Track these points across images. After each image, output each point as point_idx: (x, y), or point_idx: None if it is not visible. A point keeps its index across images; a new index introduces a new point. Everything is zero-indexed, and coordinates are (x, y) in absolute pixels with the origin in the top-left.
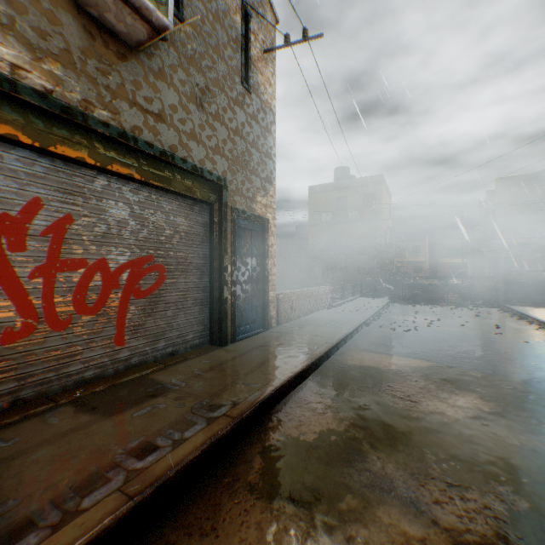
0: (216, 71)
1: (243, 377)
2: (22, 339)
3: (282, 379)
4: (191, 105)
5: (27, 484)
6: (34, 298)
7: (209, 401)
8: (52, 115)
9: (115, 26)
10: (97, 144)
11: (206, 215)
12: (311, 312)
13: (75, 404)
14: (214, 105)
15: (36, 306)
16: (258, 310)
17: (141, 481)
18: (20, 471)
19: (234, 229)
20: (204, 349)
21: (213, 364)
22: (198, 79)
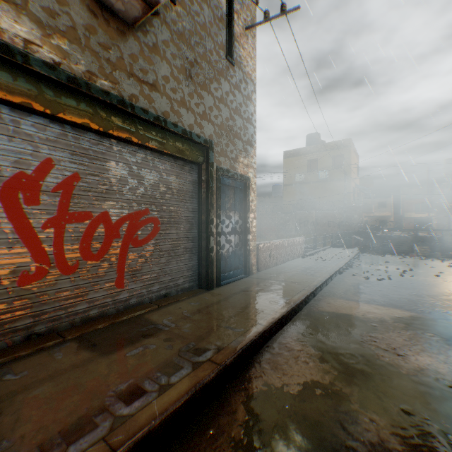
0: (203, 46)
1: (227, 321)
2: (36, 281)
3: (263, 324)
4: (181, 76)
5: (23, 423)
6: (46, 246)
7: (196, 344)
8: (60, 85)
9: (114, 5)
10: (100, 111)
11: (195, 174)
12: (287, 260)
13: (79, 340)
14: (201, 76)
15: (48, 252)
16: (240, 258)
17: (125, 431)
18: (19, 407)
19: (219, 186)
20: (193, 292)
21: (200, 307)
22: (188, 53)
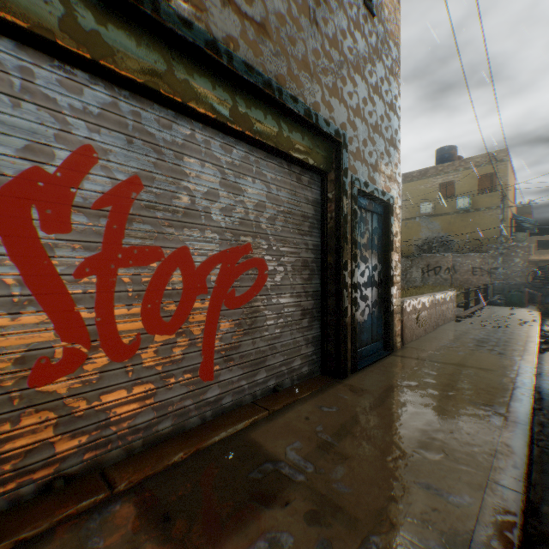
0: None
1: (415, 465)
2: (64, 376)
3: (506, 485)
4: (302, 18)
5: None
6: (82, 309)
7: (384, 544)
8: None
9: None
10: (174, 63)
11: (316, 190)
12: (436, 325)
13: (138, 494)
14: (330, 24)
15: (85, 321)
16: (379, 324)
17: None
18: None
19: (355, 208)
20: (316, 382)
21: (343, 419)
22: None
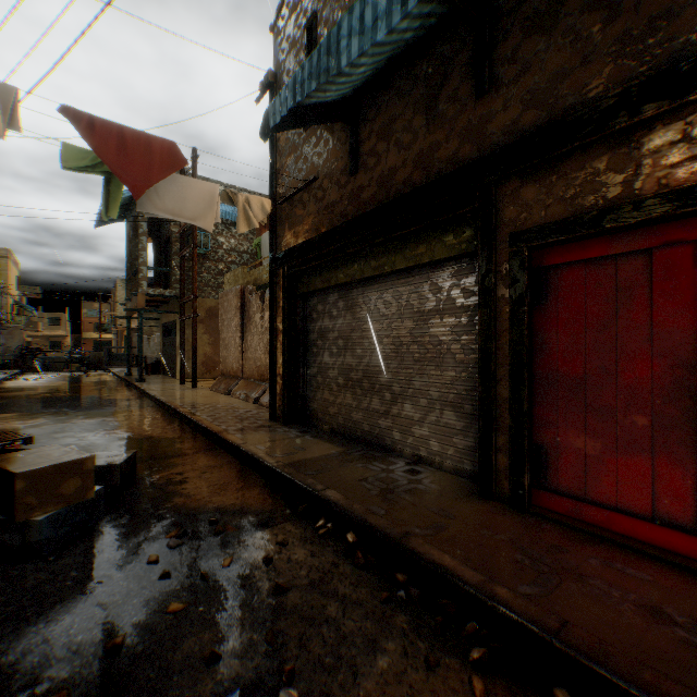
0: None
1: None
2: None
3: None
4: None
5: None
6: None
7: None
8: None
9: None
10: None
11: None
12: None
13: None
14: None
15: None
16: None
17: None
18: None
19: None
20: None
21: None
22: None
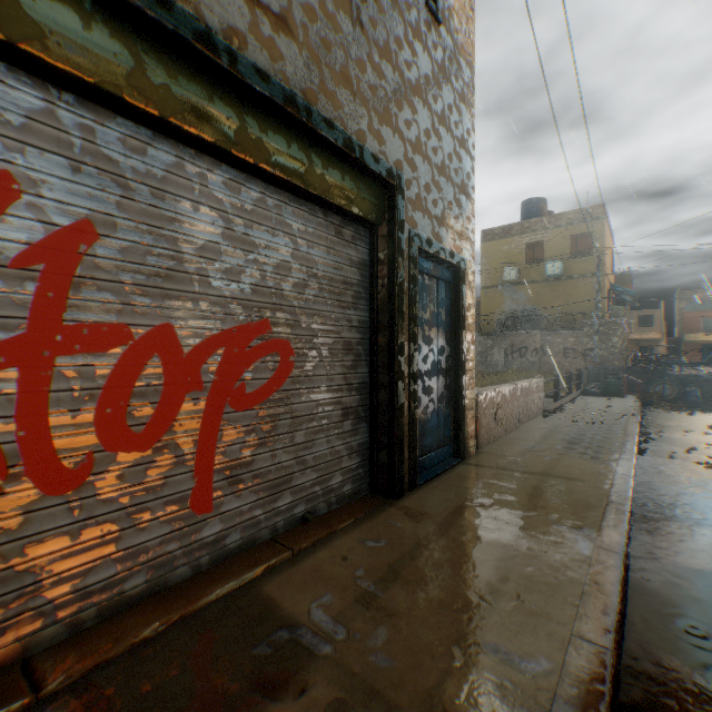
0: None
1: (482, 618)
2: None
3: (594, 640)
4: (341, 15)
5: None
6: None
7: None
8: None
9: None
10: (147, 58)
11: (363, 248)
12: (519, 422)
13: (79, 696)
14: (381, 28)
15: None
16: (447, 423)
17: None
18: None
19: (414, 273)
20: (362, 504)
21: (392, 557)
22: None
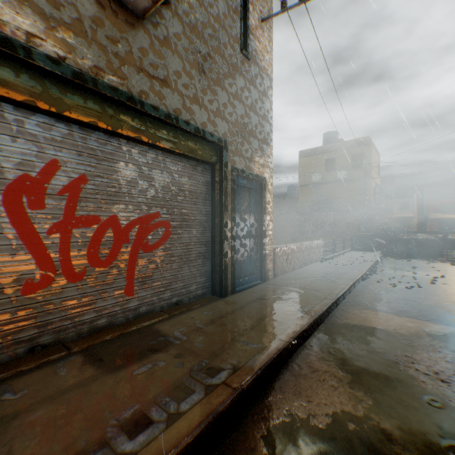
0: (217, 40)
1: (242, 334)
2: (41, 290)
3: (283, 340)
4: (193, 71)
5: None
6: (52, 252)
7: (209, 362)
8: (65, 81)
9: None
10: (107, 109)
11: (208, 175)
12: (305, 264)
13: (85, 353)
14: (215, 71)
15: (53, 259)
16: (256, 263)
17: None
18: (13, 436)
19: (234, 187)
20: (206, 299)
21: (213, 317)
22: (201, 47)
